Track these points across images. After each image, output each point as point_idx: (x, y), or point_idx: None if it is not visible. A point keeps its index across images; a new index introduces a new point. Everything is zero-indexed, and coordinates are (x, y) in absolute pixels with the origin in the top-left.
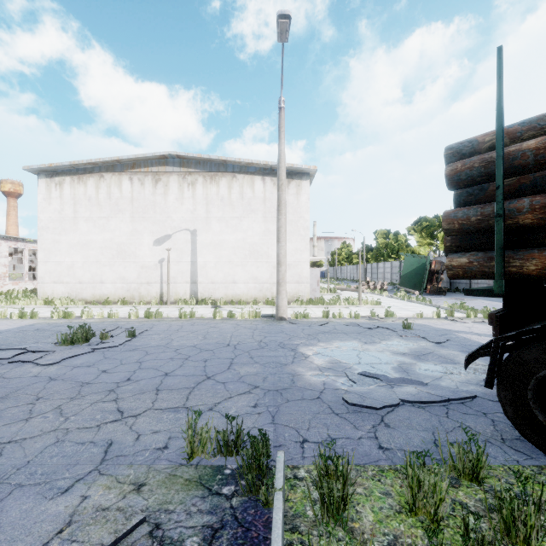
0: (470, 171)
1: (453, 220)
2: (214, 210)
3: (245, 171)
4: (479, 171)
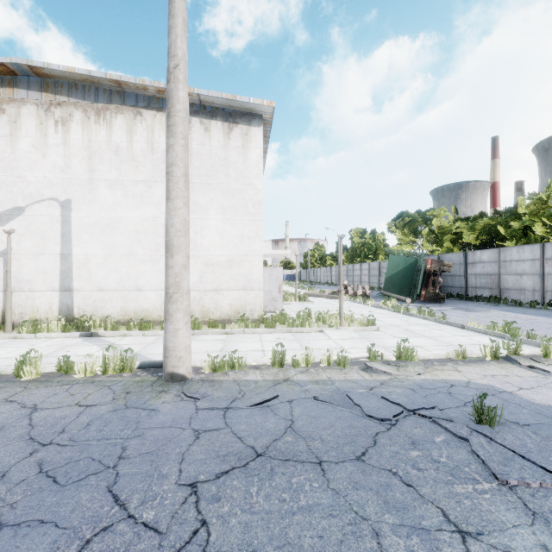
0: None
1: None
2: (103, 167)
3: (156, 106)
4: None
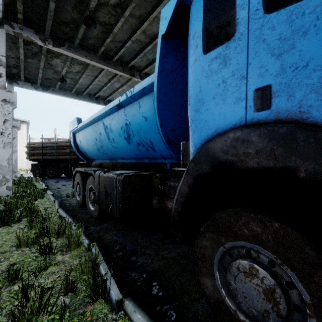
0: (28, 147)
1: (26, 152)
2: None
3: None
4: (28, 147)
